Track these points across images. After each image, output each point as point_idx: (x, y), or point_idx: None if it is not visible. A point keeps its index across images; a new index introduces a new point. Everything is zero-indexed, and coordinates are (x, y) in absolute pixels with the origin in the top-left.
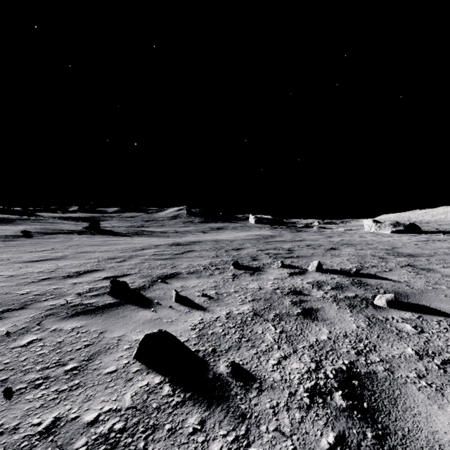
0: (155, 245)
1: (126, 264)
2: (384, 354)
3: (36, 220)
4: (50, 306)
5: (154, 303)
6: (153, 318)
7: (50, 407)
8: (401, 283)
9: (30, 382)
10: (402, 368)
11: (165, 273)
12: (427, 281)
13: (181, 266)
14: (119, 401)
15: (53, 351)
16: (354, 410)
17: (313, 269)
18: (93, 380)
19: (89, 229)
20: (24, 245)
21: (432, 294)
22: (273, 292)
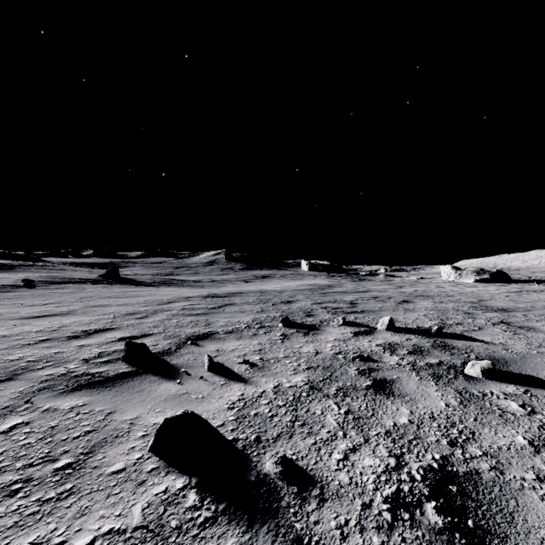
0: (185, 296)
1: (148, 321)
2: (486, 444)
3: (42, 266)
4: (46, 377)
5: (181, 372)
6: (179, 393)
7: (26, 526)
8: (496, 346)
9: (4, 487)
10: (514, 466)
11: (197, 332)
12: (528, 343)
13: (216, 324)
14: (125, 516)
15: (42, 441)
16: (455, 532)
17: (384, 328)
18: (91, 483)
19: (106, 277)
20: (24, 297)
21: (538, 360)
22: (334, 357)
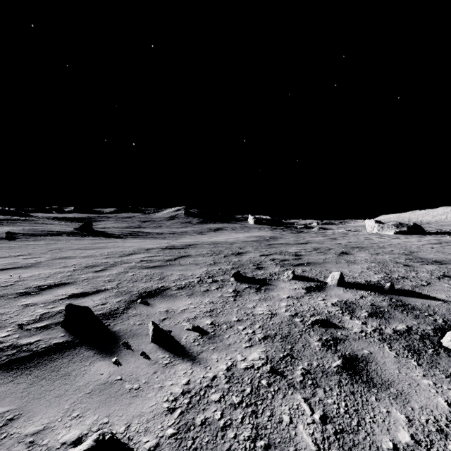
0: (146, 248)
1: (104, 275)
2: None
3: (26, 221)
4: None
5: (121, 344)
6: (111, 379)
7: None
8: None
9: None
10: None
11: (149, 287)
12: None
13: (170, 278)
14: None
15: None
16: None
17: (334, 283)
18: None
19: (81, 230)
20: (0, 249)
21: None
22: (291, 321)
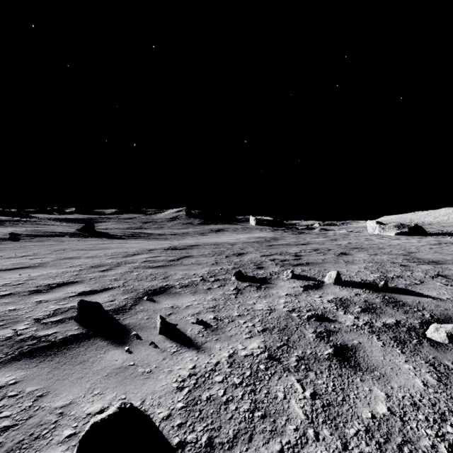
0: (149, 249)
1: (110, 274)
2: None
3: (28, 222)
4: None
5: (131, 335)
6: (125, 364)
7: None
8: (445, 302)
9: None
10: None
11: (154, 286)
12: None
13: (174, 277)
14: None
15: None
16: None
17: (331, 281)
18: None
19: (83, 231)
20: (6, 250)
21: None
22: (289, 316)
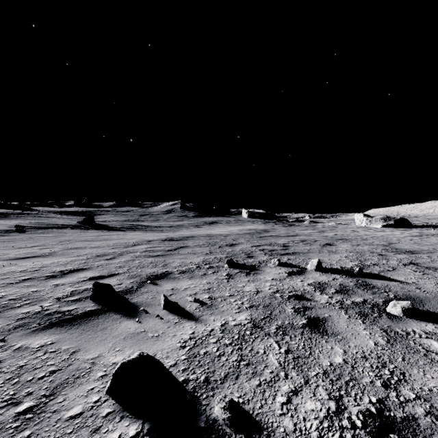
0: (147, 240)
1: (115, 262)
2: (418, 386)
3: (32, 214)
4: (22, 315)
5: (140, 310)
6: (137, 331)
7: None
8: (409, 285)
9: None
10: None
11: (155, 272)
12: (437, 282)
13: (172, 264)
14: None
15: (9, 382)
16: None
17: (313, 268)
18: (48, 430)
19: (84, 224)
20: (15, 241)
21: None
22: (273, 296)
